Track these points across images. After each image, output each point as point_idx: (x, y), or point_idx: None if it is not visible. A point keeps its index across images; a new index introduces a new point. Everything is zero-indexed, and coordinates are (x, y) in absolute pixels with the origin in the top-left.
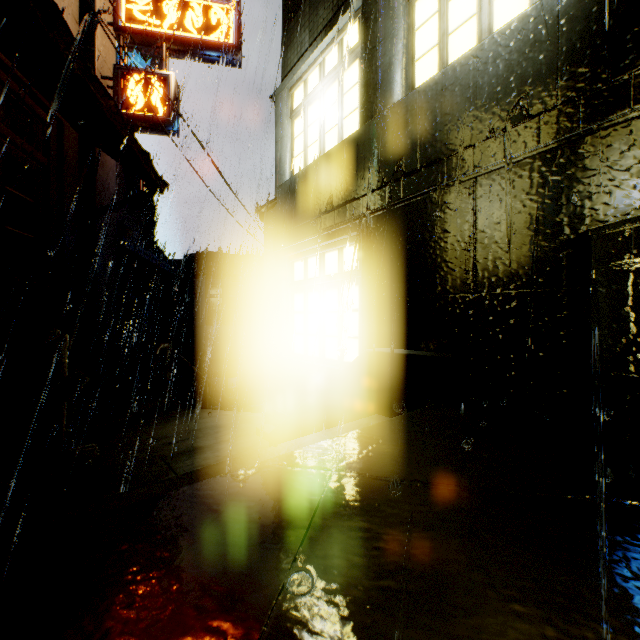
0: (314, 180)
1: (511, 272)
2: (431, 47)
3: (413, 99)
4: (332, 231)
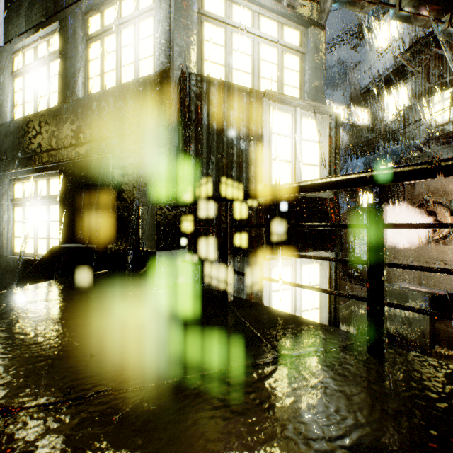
0: (28, 129)
1: (125, 204)
2: (97, 75)
3: (86, 101)
4: (41, 167)
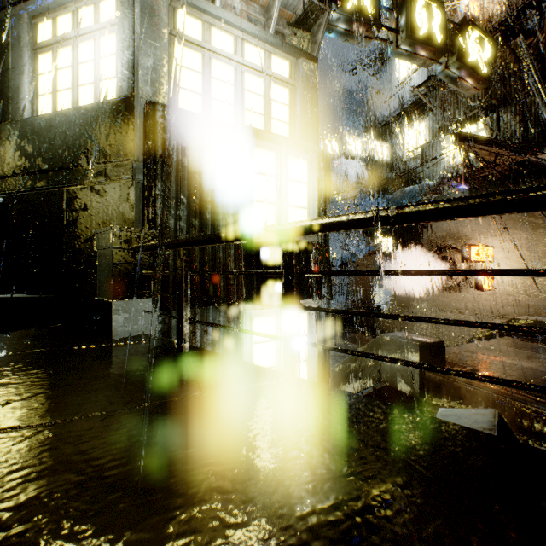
0: None
1: (82, 247)
2: (49, 92)
3: (34, 123)
4: None
